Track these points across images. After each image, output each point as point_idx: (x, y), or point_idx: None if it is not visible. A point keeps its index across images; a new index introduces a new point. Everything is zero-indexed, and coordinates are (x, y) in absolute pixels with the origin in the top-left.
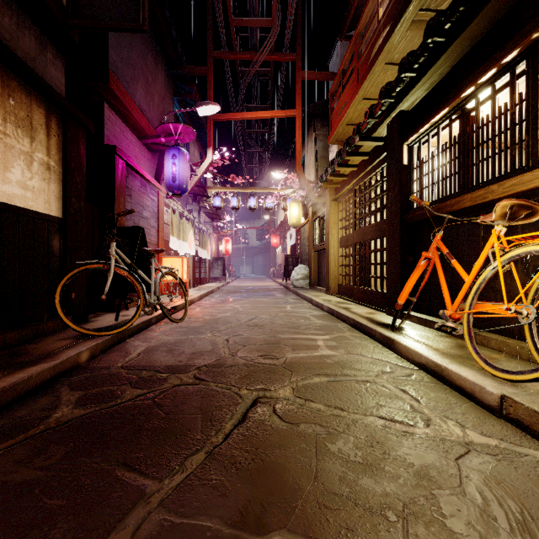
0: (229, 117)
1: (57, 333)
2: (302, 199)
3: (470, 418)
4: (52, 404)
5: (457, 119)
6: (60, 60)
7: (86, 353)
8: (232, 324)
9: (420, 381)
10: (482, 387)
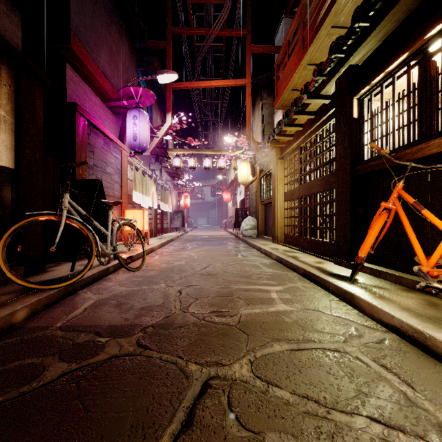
0: (186, 85)
1: (4, 286)
2: (250, 159)
3: None
4: None
5: (416, 65)
6: (15, 13)
7: (23, 311)
8: (187, 273)
9: (399, 351)
10: None
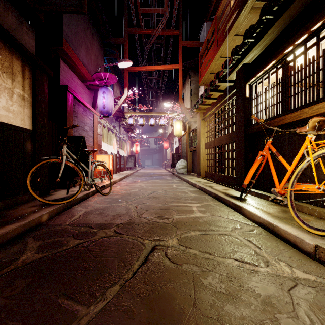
0: (138, 69)
1: (29, 203)
2: (182, 119)
3: (294, 260)
4: (21, 250)
5: (281, 67)
6: (31, 31)
7: (46, 215)
8: (139, 196)
9: (260, 234)
10: (302, 239)
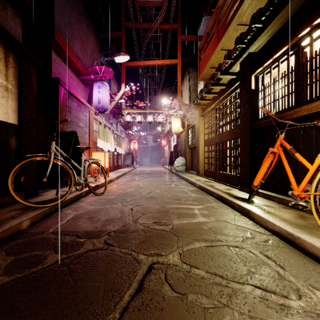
0: (135, 64)
1: (12, 205)
2: (181, 116)
3: None
4: None
5: (293, 54)
6: (18, 17)
7: (27, 221)
8: (136, 197)
9: (277, 247)
10: None
